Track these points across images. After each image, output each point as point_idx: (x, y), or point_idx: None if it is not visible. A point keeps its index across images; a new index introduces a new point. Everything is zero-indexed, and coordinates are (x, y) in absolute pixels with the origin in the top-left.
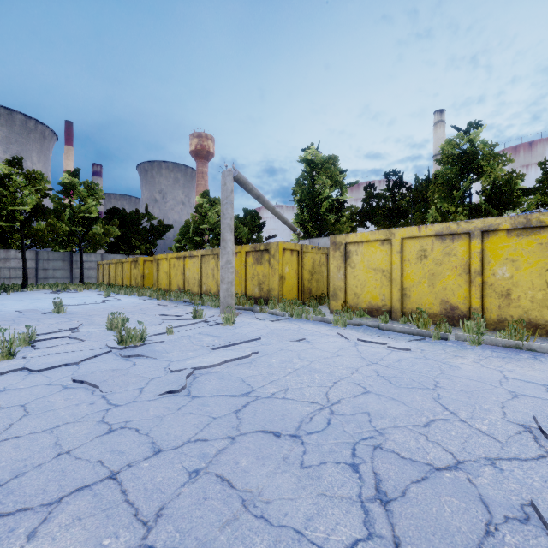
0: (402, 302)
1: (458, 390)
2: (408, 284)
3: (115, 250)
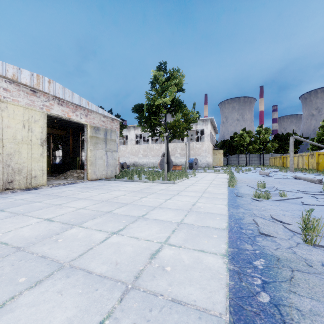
0: None
1: None
2: None
3: (277, 152)
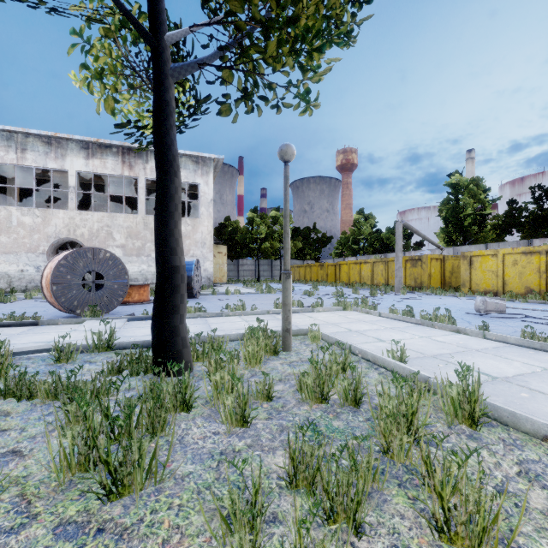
0: (503, 288)
1: None
2: (507, 278)
3: (295, 257)
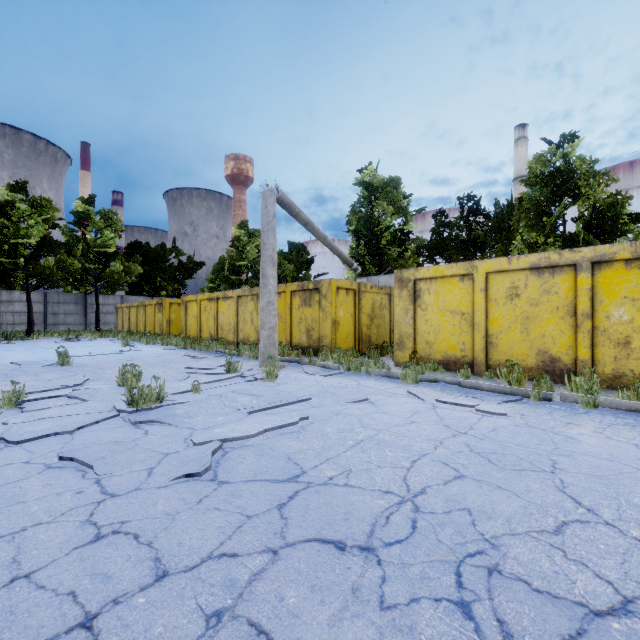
0: (486, 353)
1: (587, 474)
2: (495, 330)
3: (137, 291)
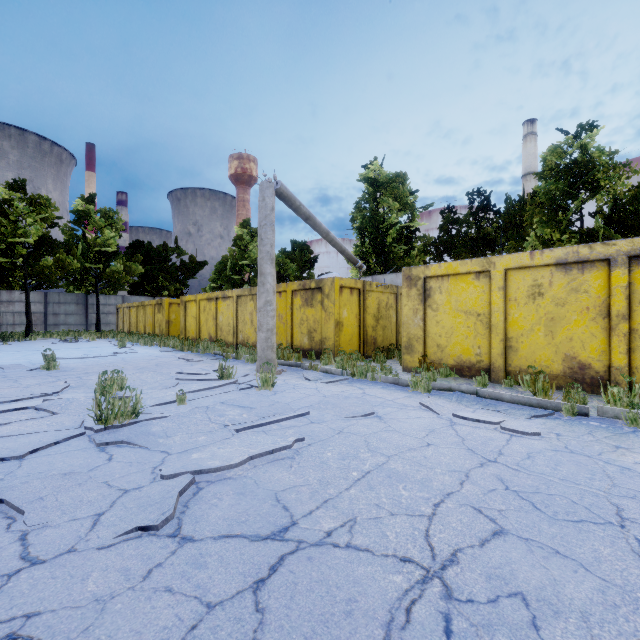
0: (505, 358)
1: None
2: (515, 333)
3: (138, 291)
